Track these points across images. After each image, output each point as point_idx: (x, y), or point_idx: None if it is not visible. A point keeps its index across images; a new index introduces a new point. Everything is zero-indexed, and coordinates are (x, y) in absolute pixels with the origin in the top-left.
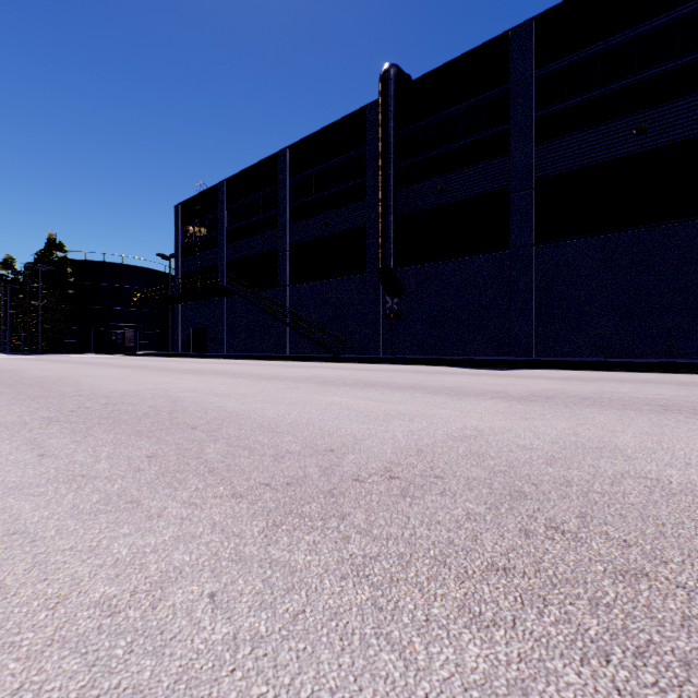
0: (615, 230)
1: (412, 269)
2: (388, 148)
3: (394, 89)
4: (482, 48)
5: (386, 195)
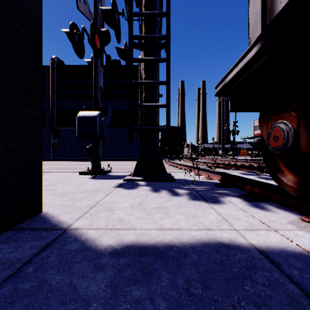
0: (118, 127)
1: (64, 129)
2: (54, 86)
3: (56, 66)
4: (87, 66)
5: (53, 102)
